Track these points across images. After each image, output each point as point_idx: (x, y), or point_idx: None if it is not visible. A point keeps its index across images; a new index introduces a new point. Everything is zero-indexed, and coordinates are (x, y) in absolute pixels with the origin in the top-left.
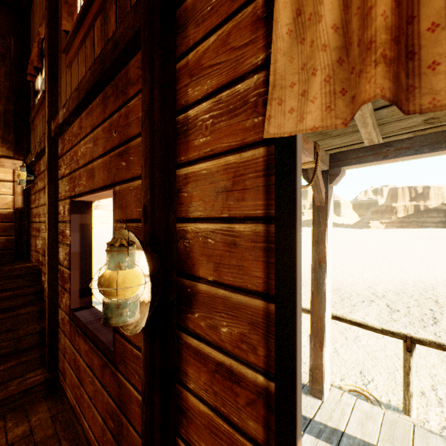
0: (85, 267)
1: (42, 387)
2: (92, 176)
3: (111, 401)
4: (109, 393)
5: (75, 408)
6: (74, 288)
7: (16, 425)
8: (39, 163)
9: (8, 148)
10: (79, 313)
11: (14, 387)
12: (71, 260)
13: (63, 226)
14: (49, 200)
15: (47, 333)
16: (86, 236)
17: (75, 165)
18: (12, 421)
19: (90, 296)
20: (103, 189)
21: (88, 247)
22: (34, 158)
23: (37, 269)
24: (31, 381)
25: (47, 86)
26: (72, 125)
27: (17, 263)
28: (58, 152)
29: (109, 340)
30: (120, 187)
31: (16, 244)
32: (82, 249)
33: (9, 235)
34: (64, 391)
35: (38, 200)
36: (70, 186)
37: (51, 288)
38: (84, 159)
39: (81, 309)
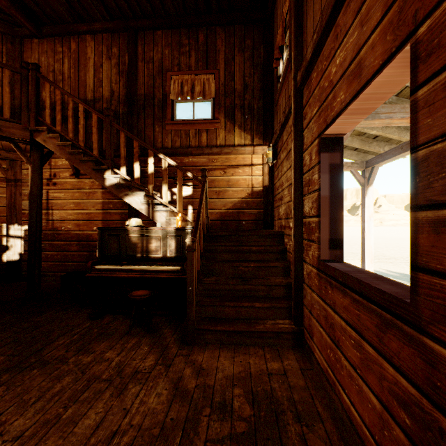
0: (334, 215)
1: (289, 337)
2: (356, 74)
3: (404, 382)
4: (398, 368)
5: (326, 371)
6: (323, 237)
7: (272, 359)
8: (281, 137)
9: (259, 138)
10: (331, 263)
11: (269, 325)
12: (320, 205)
13: (308, 175)
14: (294, 153)
15: (293, 286)
16: (336, 178)
17: (326, 91)
18: (268, 354)
19: (339, 250)
20: (382, 68)
21: (337, 192)
22: (278, 133)
23: (280, 232)
24: (281, 326)
25: (292, 43)
26: (322, 50)
27: (265, 230)
28: (302, 104)
29: (392, 291)
30: (434, 17)
31: (264, 216)
32: (331, 194)
33: (260, 209)
34: (310, 349)
35: (281, 171)
36: (318, 124)
37: (296, 241)
38: (342, 68)
39: (331, 262)
